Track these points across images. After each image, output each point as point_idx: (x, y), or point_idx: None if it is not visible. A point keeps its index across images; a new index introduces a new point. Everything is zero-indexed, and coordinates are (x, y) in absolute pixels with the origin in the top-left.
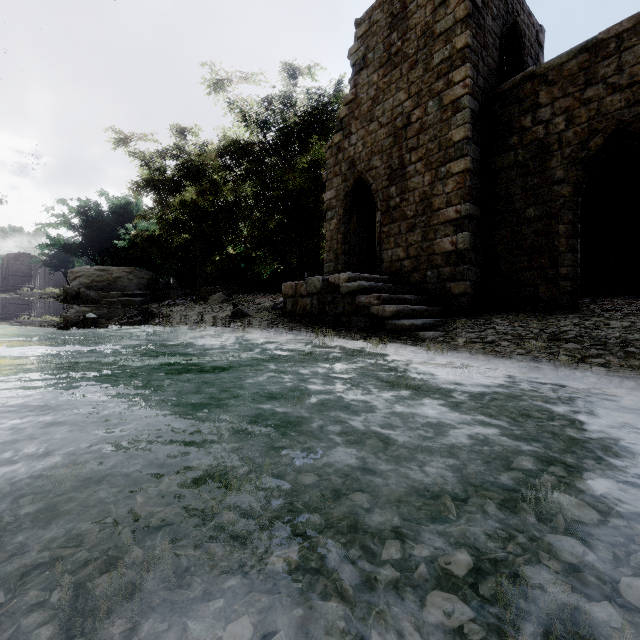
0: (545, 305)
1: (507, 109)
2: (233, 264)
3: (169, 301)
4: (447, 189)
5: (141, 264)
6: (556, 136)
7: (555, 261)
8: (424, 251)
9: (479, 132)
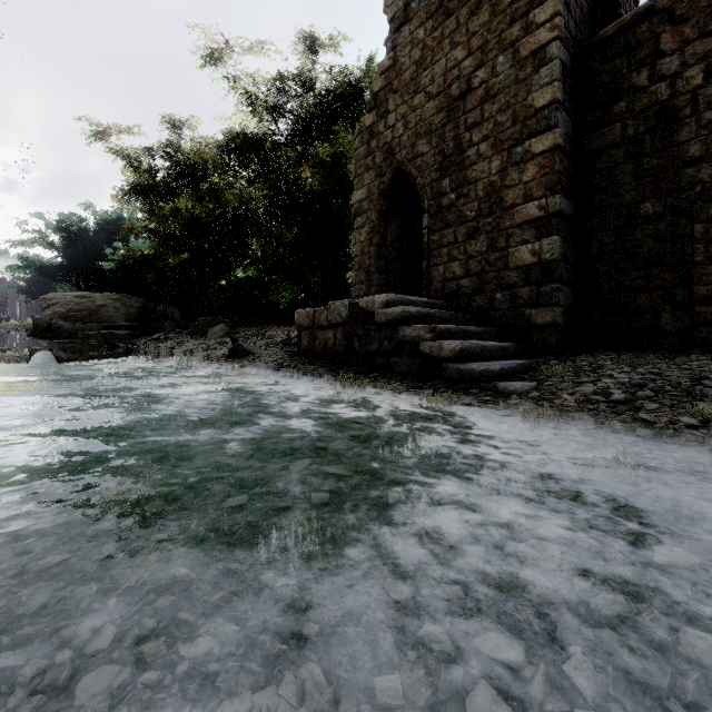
0: (670, 341)
1: (610, 64)
2: (246, 291)
3: (160, 334)
4: (525, 177)
5: (132, 290)
6: (688, 96)
7: (687, 277)
8: (491, 265)
9: (570, 97)
